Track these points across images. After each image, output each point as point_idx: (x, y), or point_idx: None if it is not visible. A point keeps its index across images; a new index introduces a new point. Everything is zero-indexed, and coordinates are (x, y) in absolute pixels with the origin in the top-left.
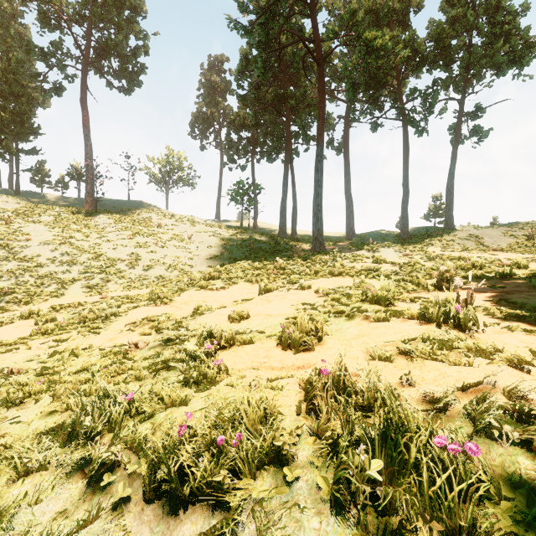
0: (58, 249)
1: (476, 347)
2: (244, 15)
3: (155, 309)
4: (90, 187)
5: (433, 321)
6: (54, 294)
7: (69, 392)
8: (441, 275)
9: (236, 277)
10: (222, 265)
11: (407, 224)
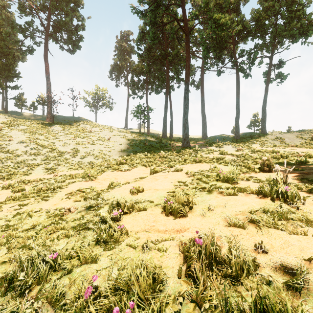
0: (29, 145)
1: (306, 218)
2: (142, 5)
3: (85, 183)
4: (50, 108)
5: (268, 196)
6: (25, 173)
7: (19, 245)
8: (263, 162)
9: (136, 163)
10: (128, 155)
11: (238, 130)
